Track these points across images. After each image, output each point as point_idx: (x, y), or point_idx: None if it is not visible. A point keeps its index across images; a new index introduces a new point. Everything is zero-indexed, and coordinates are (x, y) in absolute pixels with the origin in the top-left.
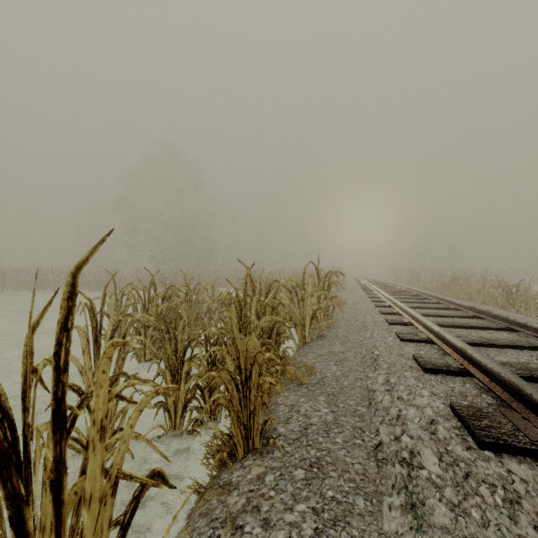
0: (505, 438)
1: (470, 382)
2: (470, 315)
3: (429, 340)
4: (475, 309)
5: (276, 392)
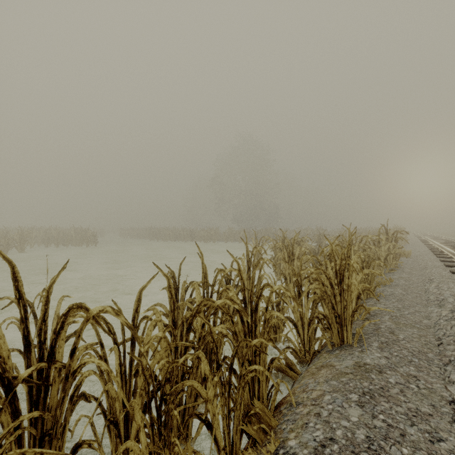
0: None
1: None
2: None
3: None
4: None
5: None
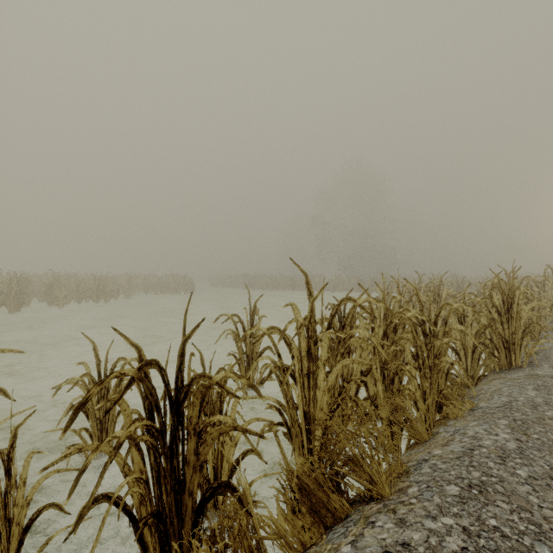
0: None
1: None
2: None
3: None
4: None
5: None
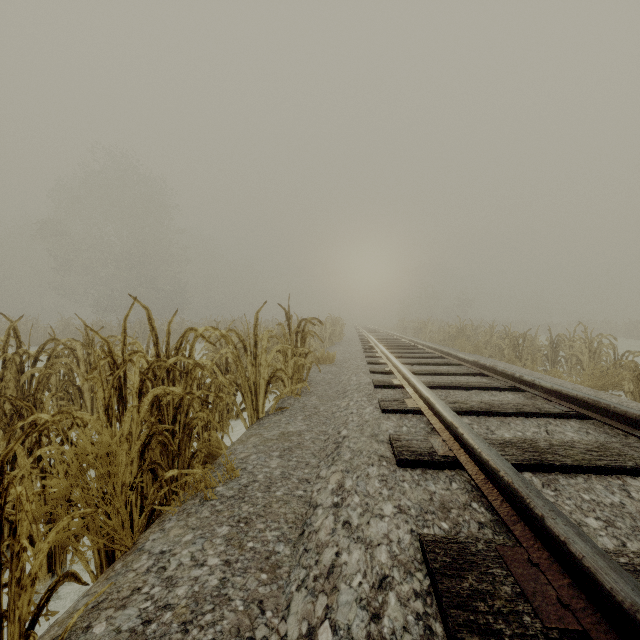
0: (500, 626)
1: (459, 479)
2: (473, 372)
3: (417, 409)
4: (479, 364)
5: (160, 520)
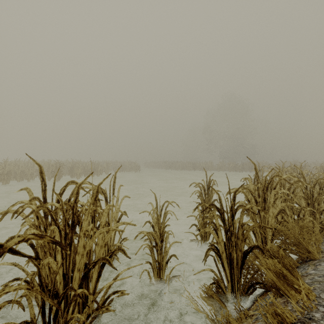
0: None
1: None
2: None
3: None
4: None
5: None
